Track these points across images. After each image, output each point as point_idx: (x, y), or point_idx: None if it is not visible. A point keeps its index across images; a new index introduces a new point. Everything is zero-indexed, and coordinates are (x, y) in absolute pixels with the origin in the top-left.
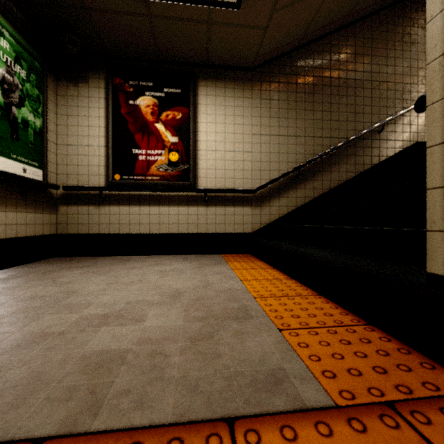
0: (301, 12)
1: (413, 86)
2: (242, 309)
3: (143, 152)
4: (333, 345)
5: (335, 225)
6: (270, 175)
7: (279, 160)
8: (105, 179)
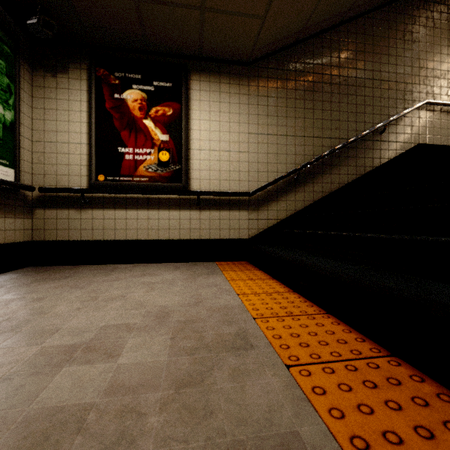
0: (302, 1)
1: (415, 86)
2: (240, 335)
3: (130, 151)
4: (356, 389)
5: (338, 231)
6: (267, 177)
7: (277, 161)
8: (88, 180)
